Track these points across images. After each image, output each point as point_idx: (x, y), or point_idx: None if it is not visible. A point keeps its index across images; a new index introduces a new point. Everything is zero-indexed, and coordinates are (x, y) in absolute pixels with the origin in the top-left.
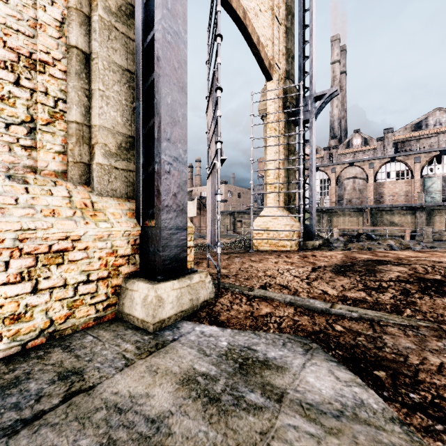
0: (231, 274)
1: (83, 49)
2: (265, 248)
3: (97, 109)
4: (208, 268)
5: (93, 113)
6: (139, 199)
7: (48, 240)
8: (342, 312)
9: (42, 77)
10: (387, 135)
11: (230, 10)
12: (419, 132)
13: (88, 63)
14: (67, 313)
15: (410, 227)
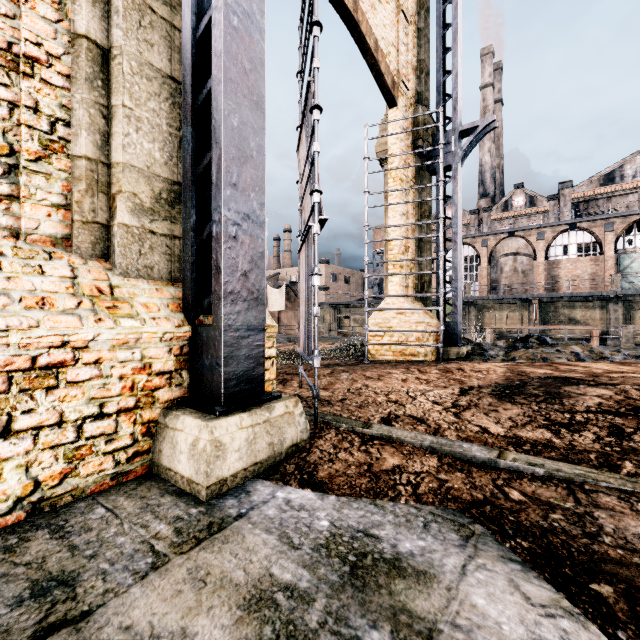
0: (336, 398)
1: (99, 40)
2: (386, 357)
3: (120, 138)
4: (300, 389)
5: (115, 144)
6: (188, 282)
7: (30, 348)
8: (518, 466)
9: (28, 82)
10: (564, 192)
11: None
12: (611, 186)
13: (107, 64)
14: (64, 468)
15: (598, 326)
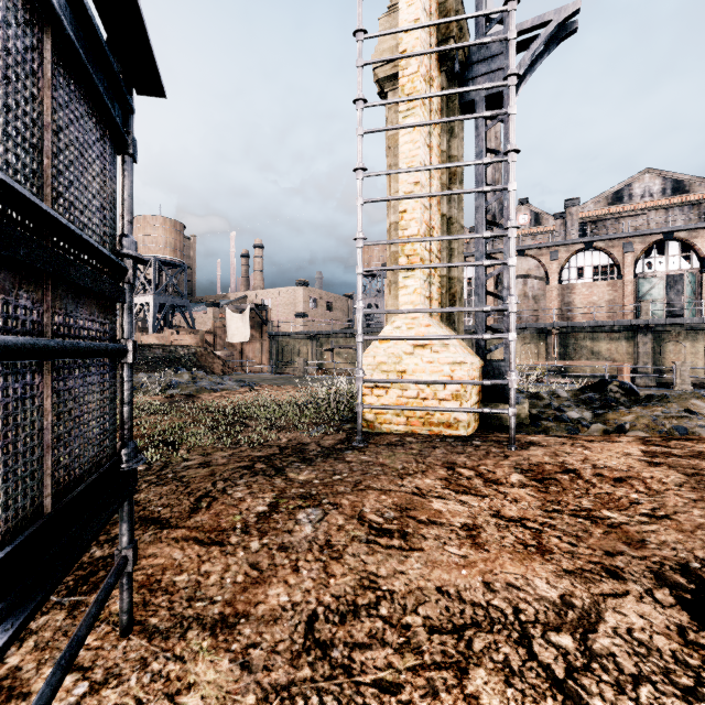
0: None
1: None
2: (394, 427)
3: None
4: (119, 647)
5: None
6: None
7: None
8: None
9: None
10: (571, 210)
11: None
12: (620, 206)
13: None
14: None
15: (625, 361)
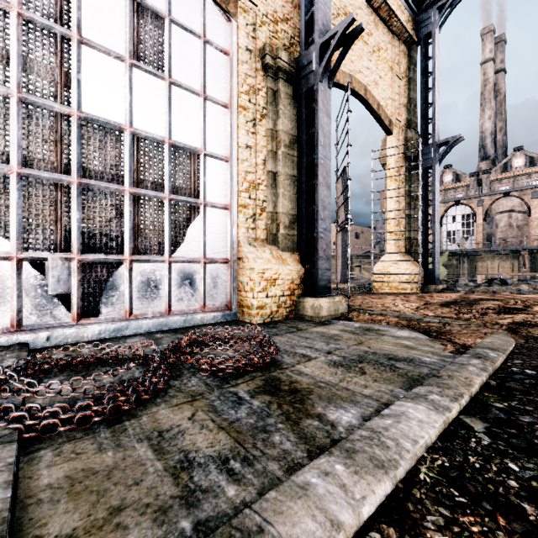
0: (356, 305)
1: (274, 171)
2: (385, 291)
3: (280, 203)
4: None
5: (278, 206)
6: (303, 253)
7: (271, 274)
8: (429, 320)
9: (258, 192)
10: None
11: (353, 93)
12: None
13: (275, 178)
14: (276, 310)
15: None
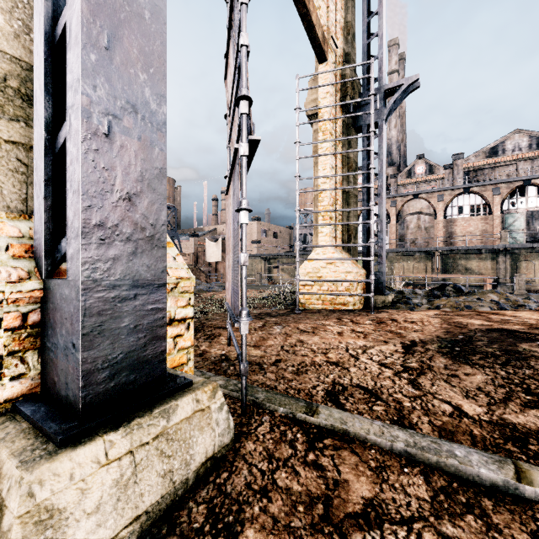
0: (268, 360)
1: None
2: (315, 306)
3: None
4: (229, 347)
5: None
6: (40, 211)
7: None
8: None
9: None
10: (457, 162)
11: None
12: (495, 158)
13: None
14: None
15: (490, 275)
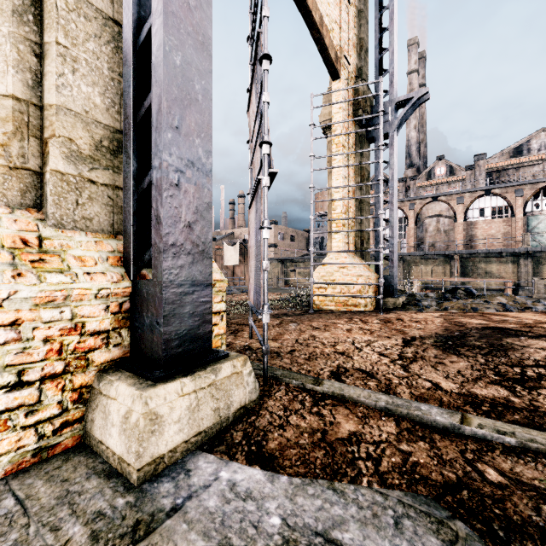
0: (285, 350)
1: None
2: (329, 307)
3: (53, 77)
4: (251, 340)
5: (47, 85)
6: (129, 234)
7: None
8: (485, 434)
9: None
10: (479, 163)
11: None
12: (520, 158)
13: None
14: None
15: (511, 278)
